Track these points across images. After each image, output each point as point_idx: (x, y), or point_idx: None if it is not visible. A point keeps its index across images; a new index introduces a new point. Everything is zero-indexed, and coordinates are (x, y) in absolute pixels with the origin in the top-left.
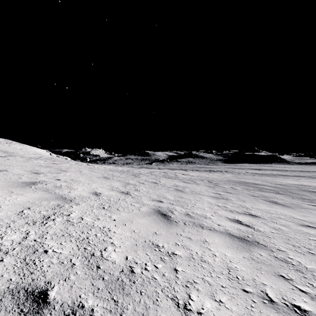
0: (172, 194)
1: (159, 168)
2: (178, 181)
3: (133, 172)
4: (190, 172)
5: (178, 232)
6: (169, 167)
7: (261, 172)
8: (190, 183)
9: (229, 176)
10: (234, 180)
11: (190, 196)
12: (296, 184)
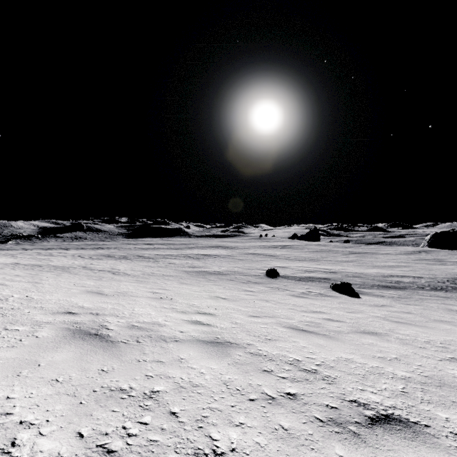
0: (46, 260)
1: (24, 249)
2: (52, 257)
3: (3, 254)
4: (72, 250)
5: (48, 263)
6: (41, 246)
7: (149, 246)
8: (61, 257)
9: (109, 251)
10: (102, 254)
11: (56, 260)
12: (143, 254)
